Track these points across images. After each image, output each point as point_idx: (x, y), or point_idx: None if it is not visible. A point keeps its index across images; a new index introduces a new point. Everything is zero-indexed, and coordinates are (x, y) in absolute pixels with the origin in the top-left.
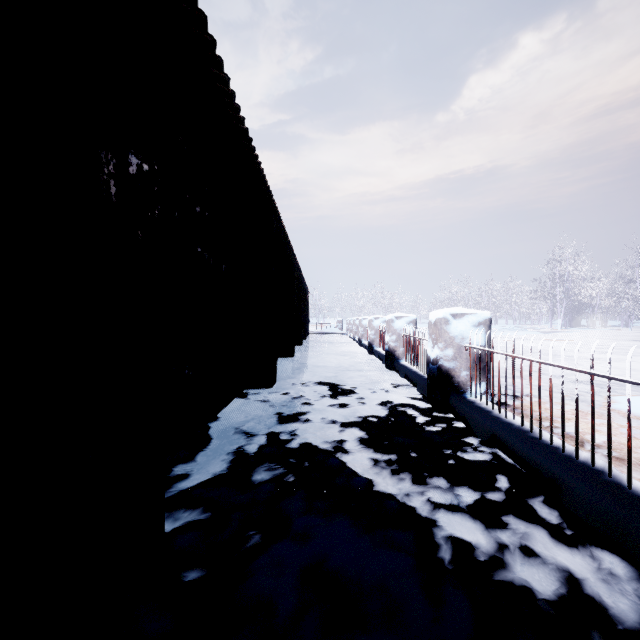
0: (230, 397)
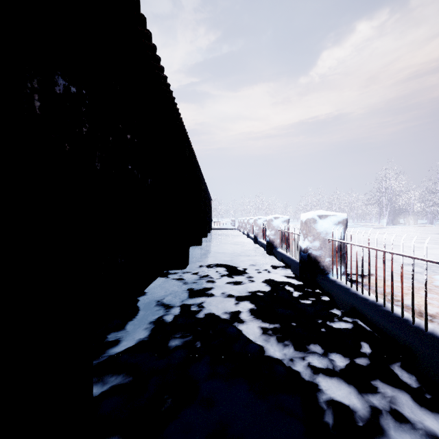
0: (154, 276)
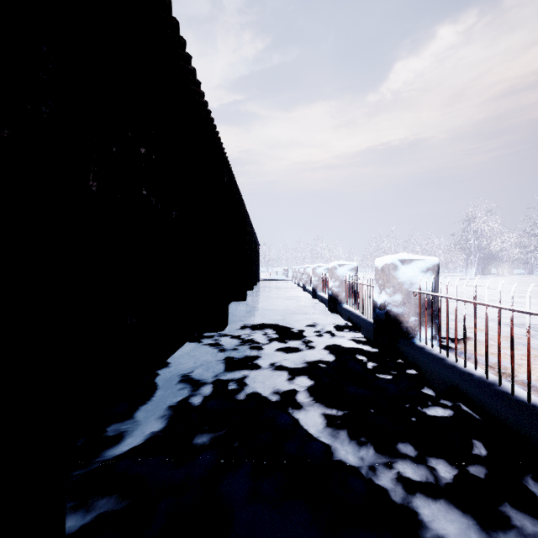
0: (181, 341)
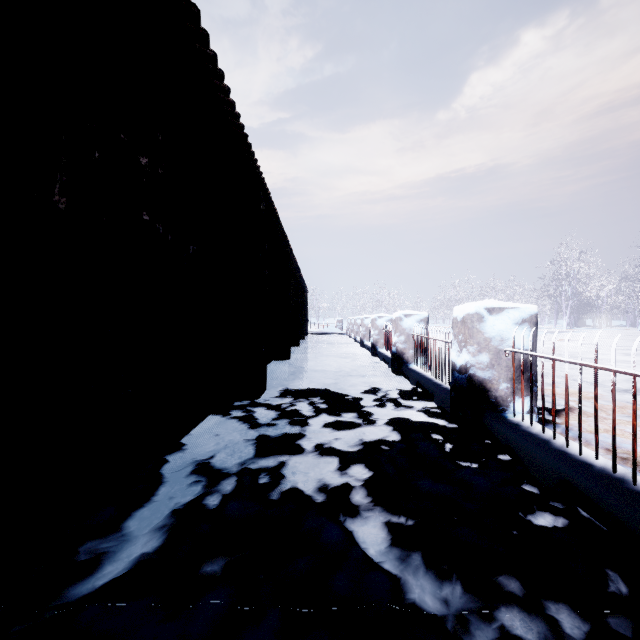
0: (202, 414)
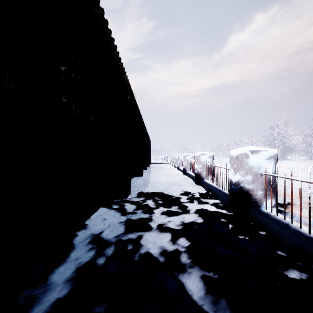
0: (97, 207)
